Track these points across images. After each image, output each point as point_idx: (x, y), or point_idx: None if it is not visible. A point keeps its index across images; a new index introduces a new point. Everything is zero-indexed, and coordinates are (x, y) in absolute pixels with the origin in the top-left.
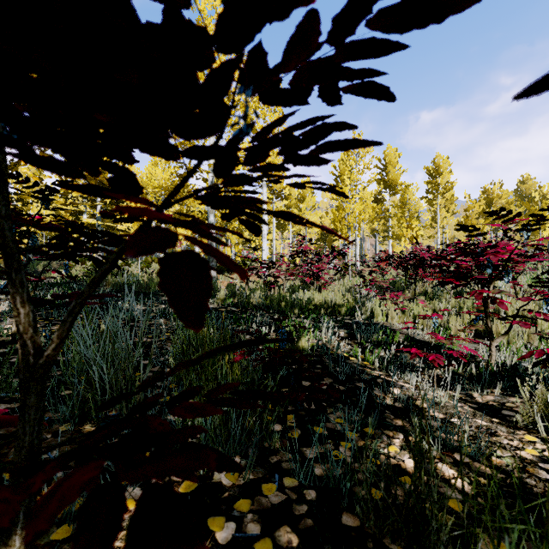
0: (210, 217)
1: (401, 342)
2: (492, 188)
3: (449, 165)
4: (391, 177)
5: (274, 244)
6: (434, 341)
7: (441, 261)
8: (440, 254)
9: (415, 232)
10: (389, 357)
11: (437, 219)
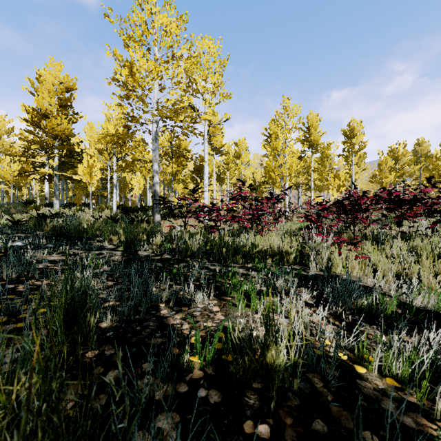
0: (154, 165)
1: (401, 314)
2: (398, 147)
3: (362, 127)
4: (313, 137)
5: (214, 194)
6: (431, 307)
7: (389, 204)
8: (377, 199)
9: (342, 182)
10: (437, 372)
11: (352, 173)
